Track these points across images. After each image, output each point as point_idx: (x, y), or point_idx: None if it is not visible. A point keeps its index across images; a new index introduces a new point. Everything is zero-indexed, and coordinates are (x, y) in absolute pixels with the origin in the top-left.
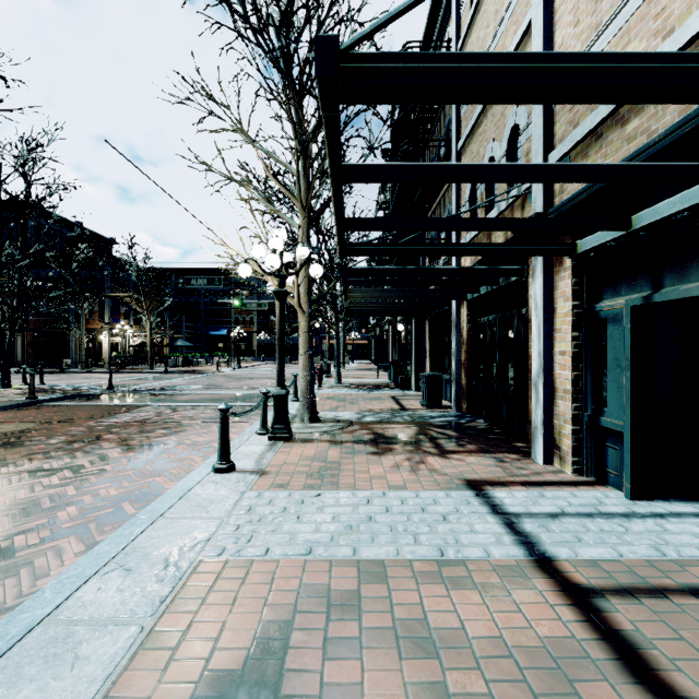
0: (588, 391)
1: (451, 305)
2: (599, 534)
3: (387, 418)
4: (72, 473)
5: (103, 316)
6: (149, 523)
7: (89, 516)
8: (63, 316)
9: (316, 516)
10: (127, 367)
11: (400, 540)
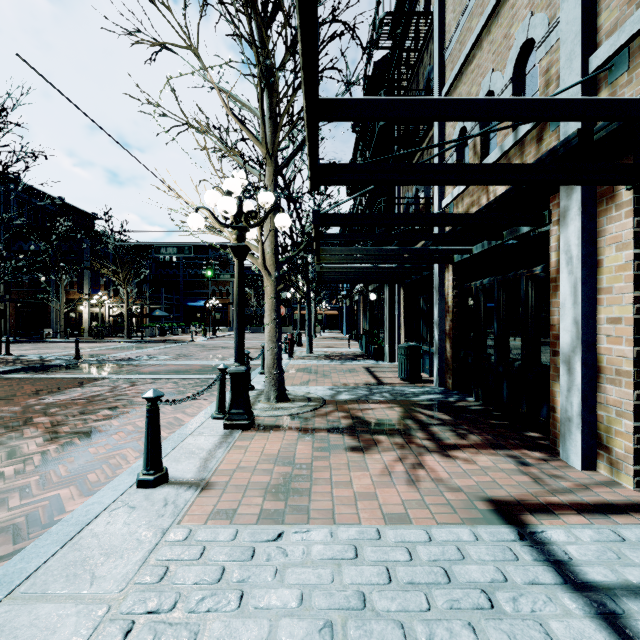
0: None
1: (433, 270)
2: None
3: (364, 396)
4: None
5: (82, 287)
6: None
7: None
8: (45, 287)
9: (271, 593)
10: (106, 336)
11: None
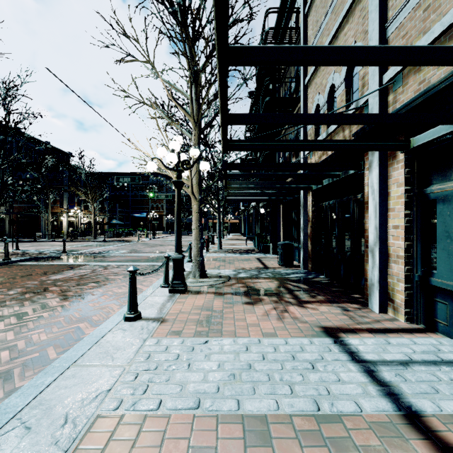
0: (418, 257)
1: (300, 194)
2: (451, 384)
3: (255, 275)
4: (16, 319)
5: (63, 204)
6: (60, 372)
7: (17, 360)
8: (37, 204)
9: (204, 363)
10: (79, 238)
11: (278, 390)
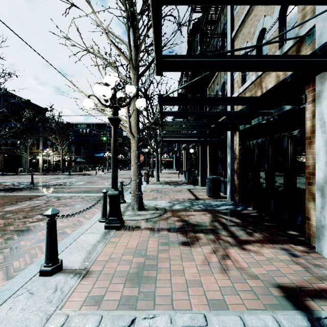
0: None
1: (226, 135)
2: None
3: (188, 206)
4: None
5: (39, 146)
6: None
7: None
8: (19, 146)
9: None
10: (51, 172)
11: None
